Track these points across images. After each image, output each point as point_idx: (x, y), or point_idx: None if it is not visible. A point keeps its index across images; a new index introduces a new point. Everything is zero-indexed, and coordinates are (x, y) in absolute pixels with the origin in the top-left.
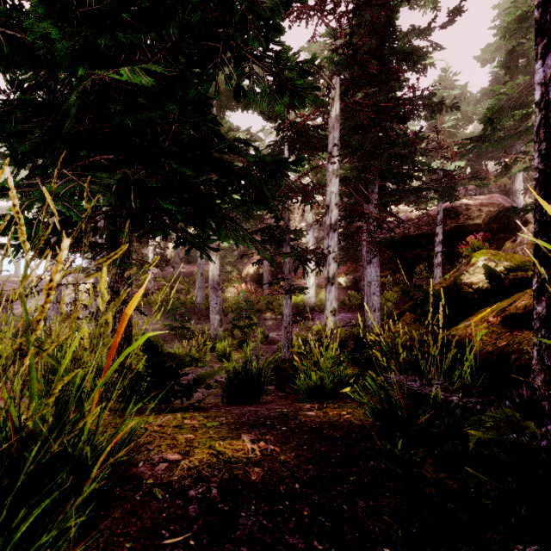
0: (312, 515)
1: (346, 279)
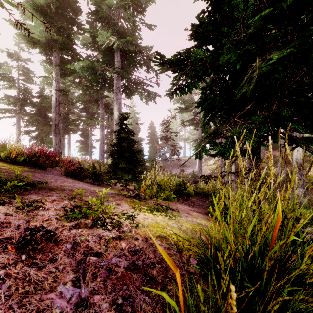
0: None
1: None
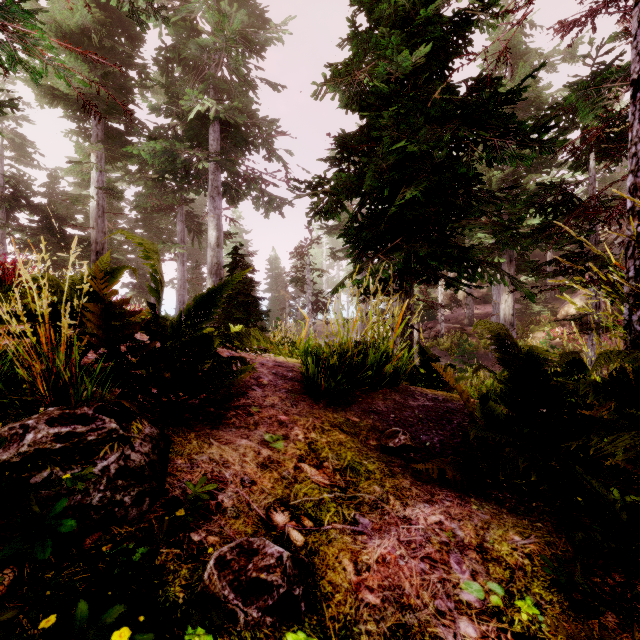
0: None
1: None
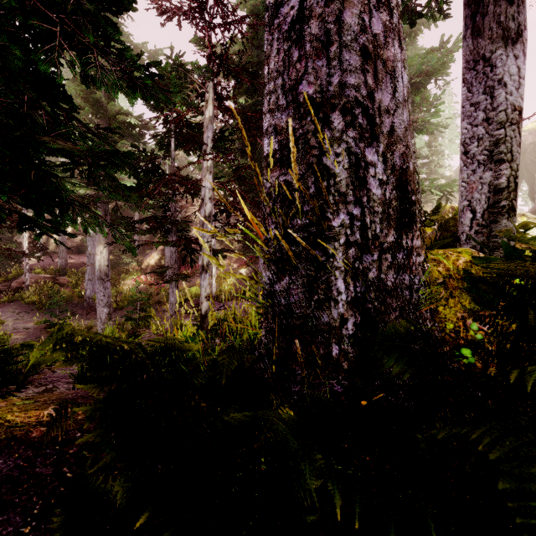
0: (77, 452)
1: (247, 270)
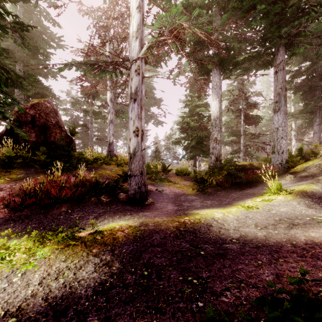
0: None
1: None
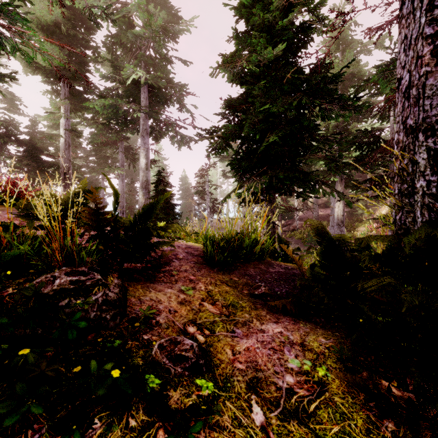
0: None
1: None
